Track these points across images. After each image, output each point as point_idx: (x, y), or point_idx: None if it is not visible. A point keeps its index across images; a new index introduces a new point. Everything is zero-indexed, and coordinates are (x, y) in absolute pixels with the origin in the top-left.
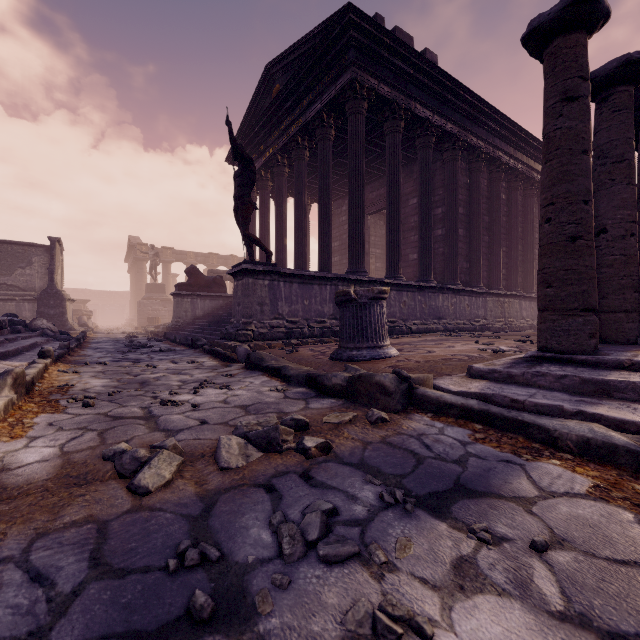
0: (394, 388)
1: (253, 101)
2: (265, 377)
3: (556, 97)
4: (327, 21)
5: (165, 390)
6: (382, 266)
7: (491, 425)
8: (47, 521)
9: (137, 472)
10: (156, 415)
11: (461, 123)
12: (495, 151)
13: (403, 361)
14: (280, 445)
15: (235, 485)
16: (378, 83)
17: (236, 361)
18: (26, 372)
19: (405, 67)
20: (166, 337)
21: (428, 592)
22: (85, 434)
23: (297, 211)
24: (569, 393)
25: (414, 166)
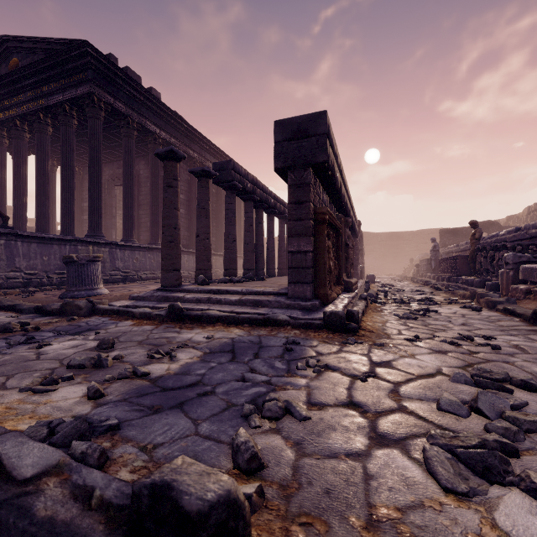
0: (84, 306)
1: None
2: (2, 312)
3: (165, 184)
4: (67, 40)
5: None
6: None
7: (120, 314)
8: None
9: None
10: None
11: (182, 140)
12: (206, 161)
13: (107, 296)
14: (12, 329)
15: None
16: (114, 100)
17: None
18: None
19: (137, 94)
20: None
21: (57, 343)
22: None
23: (39, 177)
24: (158, 301)
25: None
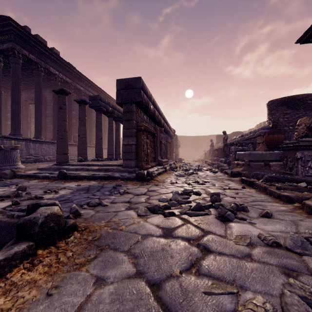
0: (9, 173)
1: None
2: None
3: (59, 107)
4: None
5: None
6: None
7: (31, 177)
8: None
9: None
10: None
11: (73, 79)
12: (89, 92)
13: (23, 169)
14: None
15: None
16: (29, 53)
17: None
18: None
19: (44, 51)
20: None
21: None
22: None
23: None
24: (54, 170)
25: None
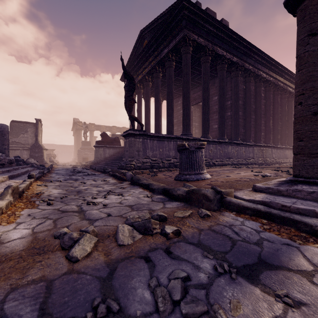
0: (213, 197)
1: (134, 49)
2: (141, 189)
3: (305, 34)
4: (171, 6)
5: (89, 196)
6: (198, 131)
7: (272, 220)
8: (18, 279)
9: (72, 246)
10: (84, 210)
11: (240, 57)
12: (258, 71)
13: (214, 181)
14: (152, 231)
15: (127, 256)
16: (197, 37)
17: (125, 180)
18: (20, 186)
19: (211, 28)
20: (91, 167)
21: None
22: (46, 221)
23: (156, 104)
24: (317, 202)
25: (215, 80)
